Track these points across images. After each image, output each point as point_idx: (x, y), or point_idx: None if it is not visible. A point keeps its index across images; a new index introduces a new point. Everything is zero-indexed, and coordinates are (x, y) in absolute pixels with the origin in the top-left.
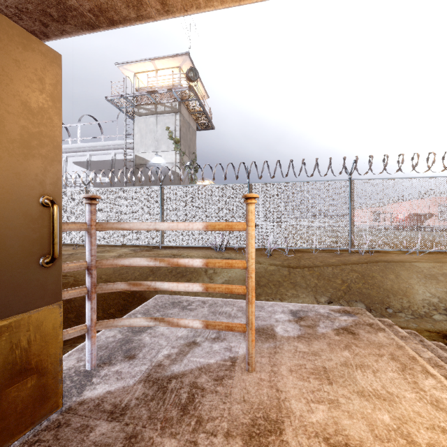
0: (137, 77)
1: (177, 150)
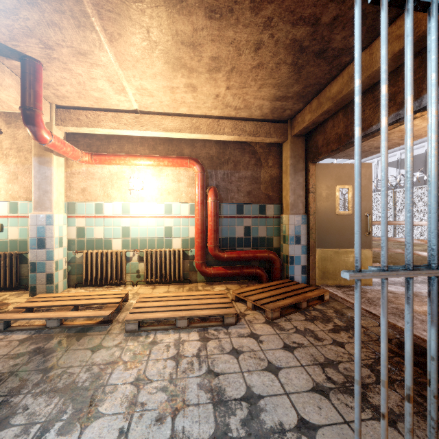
0: None
1: None
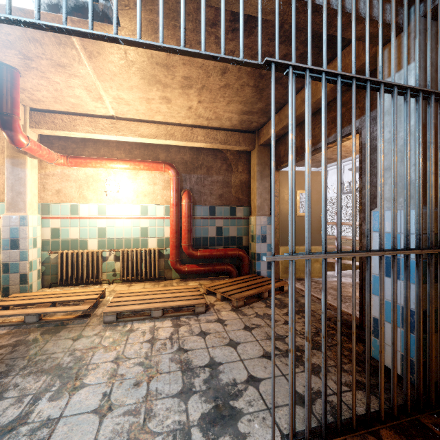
0: None
1: None
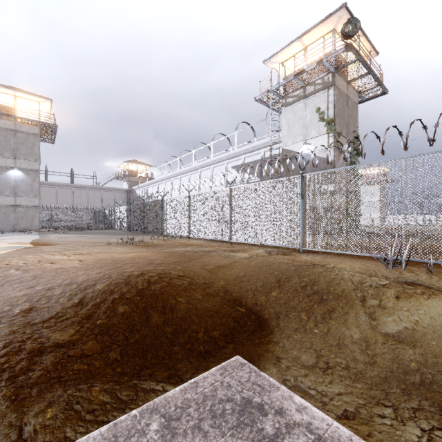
0: (285, 66)
1: (329, 132)
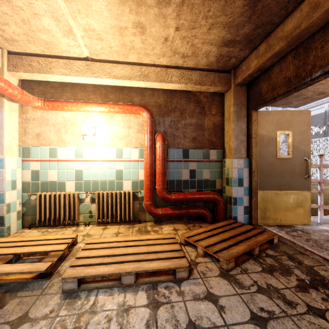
0: None
1: None
